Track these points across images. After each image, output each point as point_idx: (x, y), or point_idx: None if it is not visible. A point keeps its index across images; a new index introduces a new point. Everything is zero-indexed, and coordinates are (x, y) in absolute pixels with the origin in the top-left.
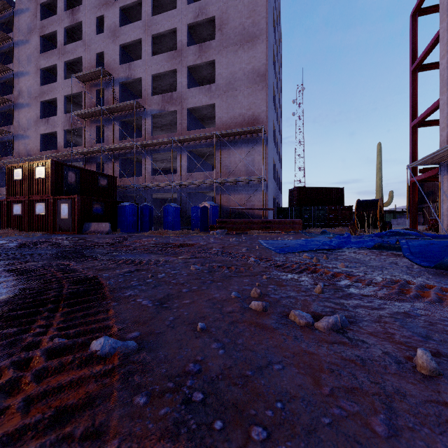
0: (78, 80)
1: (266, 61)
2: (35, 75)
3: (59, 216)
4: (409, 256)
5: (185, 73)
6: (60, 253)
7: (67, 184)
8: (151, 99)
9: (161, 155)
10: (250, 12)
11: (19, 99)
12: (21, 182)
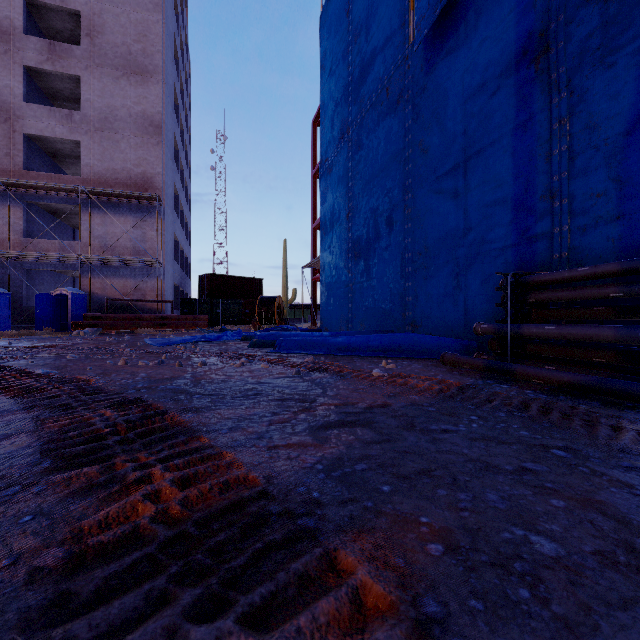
0: None
1: (163, 110)
2: None
3: None
4: None
5: (18, 75)
6: None
7: None
8: None
9: None
10: (140, 35)
11: None
12: None
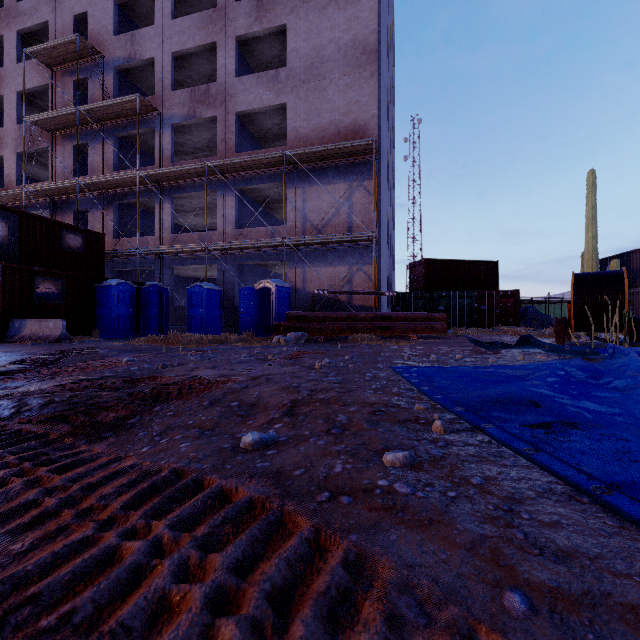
0: (40, 63)
1: (378, 27)
2: None
3: None
4: None
5: (231, 50)
6: None
7: None
8: (171, 97)
9: (191, 199)
10: None
11: None
12: None
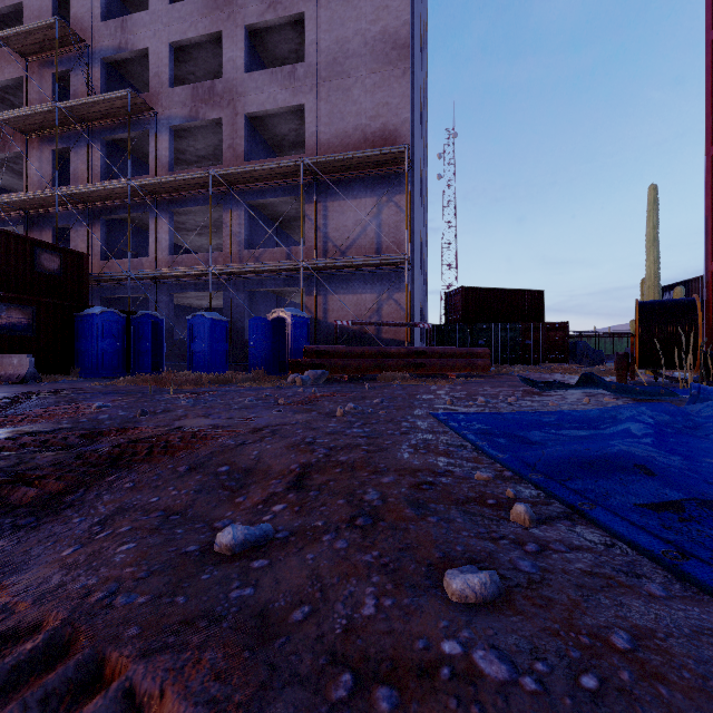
0: (12, 52)
1: (411, 18)
2: None
3: None
4: None
5: (240, 41)
6: None
7: None
8: (169, 94)
9: (194, 215)
10: None
11: None
12: None
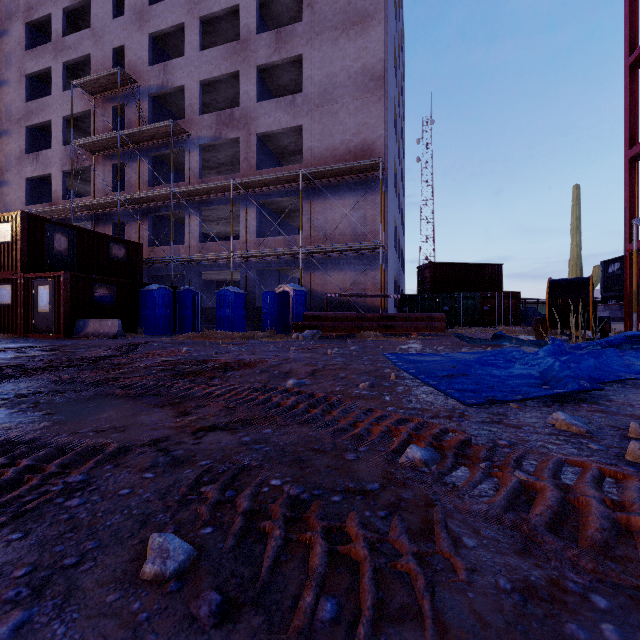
0: (83, 91)
1: (385, 56)
2: (17, 85)
3: (35, 308)
4: None
5: (253, 78)
6: None
7: (52, 253)
8: (199, 120)
9: (216, 210)
10: None
11: None
12: None
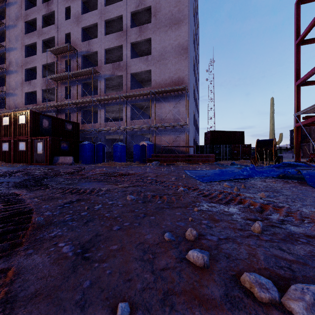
0: (51, 53)
1: (188, 39)
2: (21, 50)
3: (36, 152)
4: (314, 185)
5: (129, 48)
6: (23, 181)
7: (42, 128)
8: (104, 67)
9: (112, 107)
10: (177, 2)
11: (10, 67)
12: (8, 126)
